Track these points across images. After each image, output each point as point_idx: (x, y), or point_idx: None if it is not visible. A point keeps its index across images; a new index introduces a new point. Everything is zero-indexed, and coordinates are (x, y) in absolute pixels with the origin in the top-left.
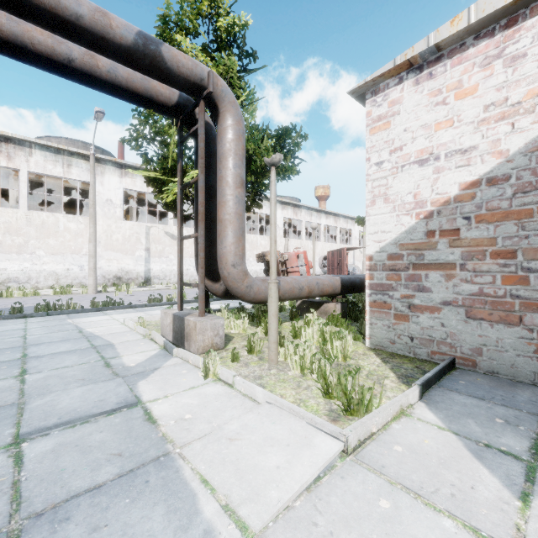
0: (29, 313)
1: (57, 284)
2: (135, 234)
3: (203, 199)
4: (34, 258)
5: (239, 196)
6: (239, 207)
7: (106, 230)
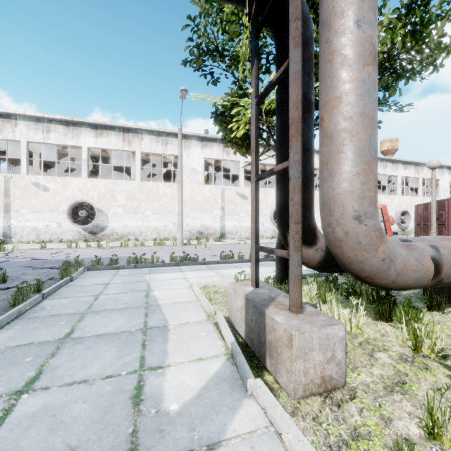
0: (122, 265)
1: (158, 237)
2: (213, 196)
3: (298, 95)
4: (144, 217)
5: (370, 81)
6: (370, 102)
7: (191, 194)
